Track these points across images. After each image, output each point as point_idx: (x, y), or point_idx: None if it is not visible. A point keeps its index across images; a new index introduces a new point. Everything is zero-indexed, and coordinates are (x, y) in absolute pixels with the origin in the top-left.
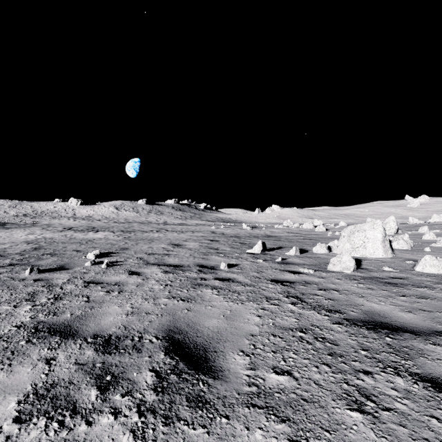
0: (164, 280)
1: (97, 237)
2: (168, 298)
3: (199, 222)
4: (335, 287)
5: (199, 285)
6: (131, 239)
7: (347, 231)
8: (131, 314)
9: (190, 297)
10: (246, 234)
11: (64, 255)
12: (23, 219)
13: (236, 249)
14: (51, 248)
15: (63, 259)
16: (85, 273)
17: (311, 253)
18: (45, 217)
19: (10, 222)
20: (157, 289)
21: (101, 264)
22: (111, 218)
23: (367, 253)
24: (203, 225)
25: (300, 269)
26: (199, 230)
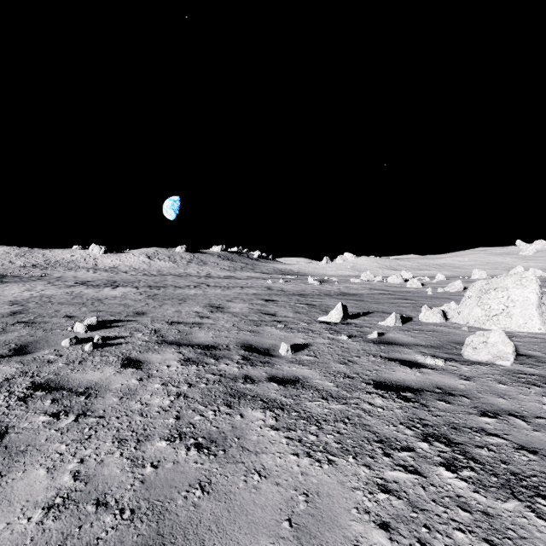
0: (178, 380)
1: (111, 295)
2: (170, 437)
3: (251, 275)
4: (510, 407)
5: (239, 397)
6: (156, 298)
7: (474, 289)
8: (58, 507)
9: (216, 435)
10: (313, 291)
11: (45, 324)
12: (30, 271)
13: (302, 315)
14: (37, 312)
15: (36, 332)
16: (48, 362)
17: (419, 323)
18: (59, 268)
19: (13, 275)
20: (157, 406)
21: (89, 342)
22: (141, 269)
23: (513, 324)
24: (256, 278)
25: (416, 357)
26: (251, 285)
